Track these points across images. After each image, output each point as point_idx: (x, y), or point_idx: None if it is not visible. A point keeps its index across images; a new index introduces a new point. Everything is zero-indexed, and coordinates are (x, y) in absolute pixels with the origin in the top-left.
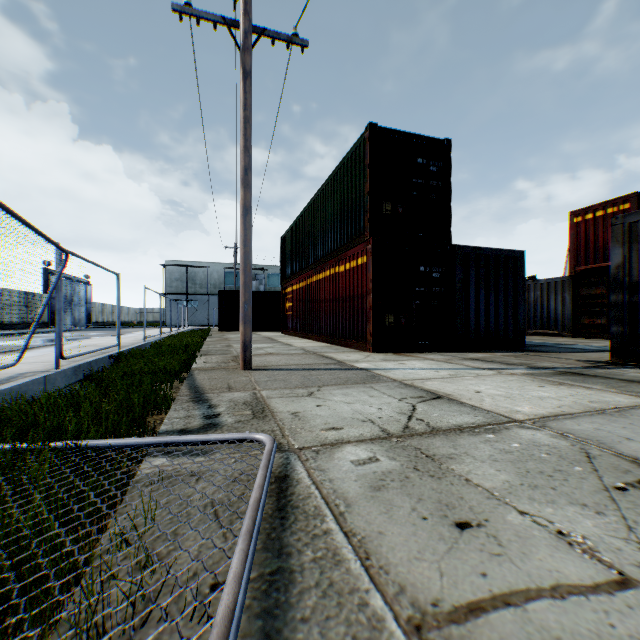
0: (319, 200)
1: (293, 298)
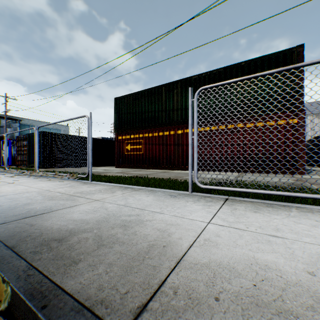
0: (206, 79)
1: (145, 142)
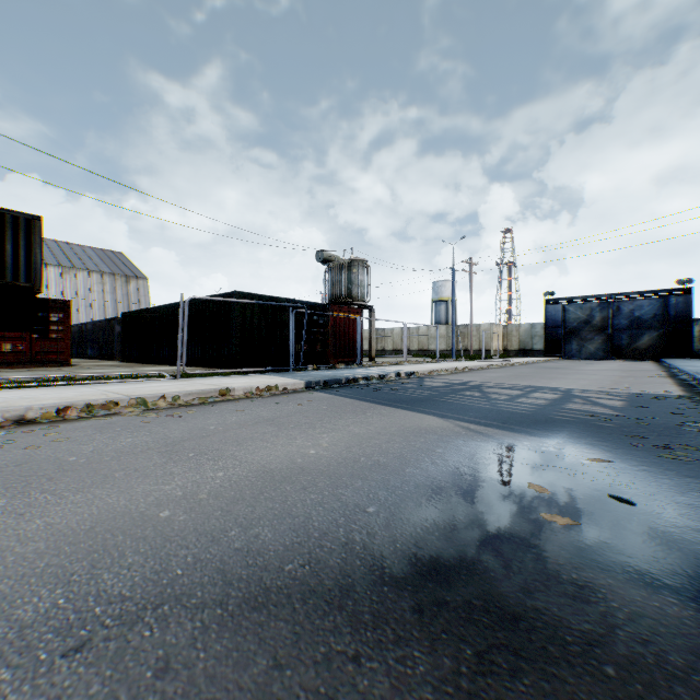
0: None
1: None
